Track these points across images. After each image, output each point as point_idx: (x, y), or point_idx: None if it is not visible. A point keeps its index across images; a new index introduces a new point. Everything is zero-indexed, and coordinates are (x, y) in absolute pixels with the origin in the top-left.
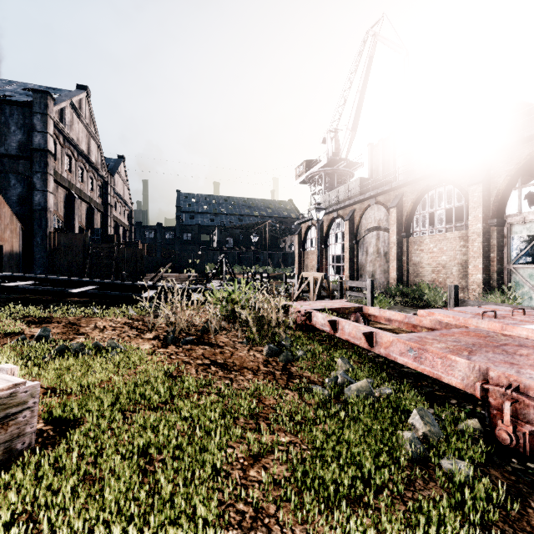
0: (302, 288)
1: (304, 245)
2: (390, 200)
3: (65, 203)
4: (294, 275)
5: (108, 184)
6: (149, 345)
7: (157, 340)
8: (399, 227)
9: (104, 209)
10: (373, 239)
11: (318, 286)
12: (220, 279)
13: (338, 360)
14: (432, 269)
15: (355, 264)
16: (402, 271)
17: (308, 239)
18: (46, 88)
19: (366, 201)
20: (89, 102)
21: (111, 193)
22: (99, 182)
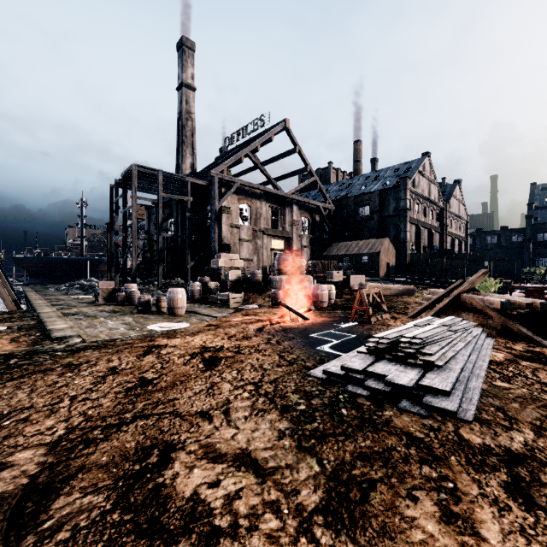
0: None
1: None
2: None
3: (415, 233)
4: None
5: (443, 210)
6: None
7: None
8: None
9: (441, 229)
10: None
11: None
12: None
13: None
14: None
15: None
16: None
17: None
18: (404, 163)
19: None
20: (429, 160)
21: (446, 216)
22: (437, 210)
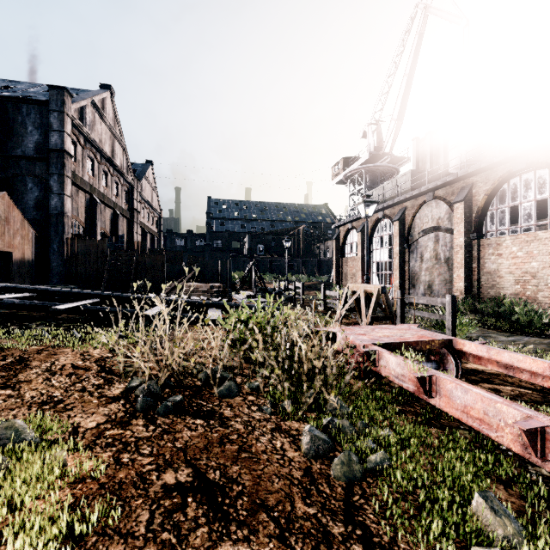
0: (348, 304)
1: (343, 251)
2: (454, 194)
3: (86, 208)
4: (330, 285)
5: (134, 189)
6: (100, 418)
7: (122, 400)
8: (467, 226)
9: (131, 215)
10: (430, 243)
11: (372, 303)
12: (249, 288)
13: (475, 499)
14: (516, 279)
15: (407, 273)
16: (471, 281)
17: (347, 244)
18: (70, 89)
19: (421, 197)
20: (113, 102)
21: (138, 199)
22: (125, 187)
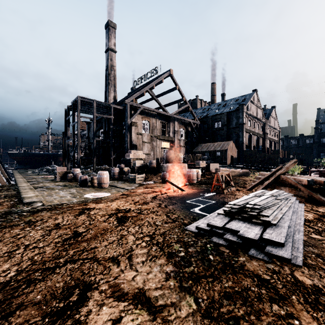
0: None
1: None
2: None
3: (248, 138)
4: None
5: (265, 124)
6: None
7: None
8: None
9: (263, 136)
10: None
11: None
12: None
13: None
14: None
15: None
16: None
17: None
18: (241, 96)
19: None
20: (257, 94)
21: (267, 128)
22: (261, 124)
